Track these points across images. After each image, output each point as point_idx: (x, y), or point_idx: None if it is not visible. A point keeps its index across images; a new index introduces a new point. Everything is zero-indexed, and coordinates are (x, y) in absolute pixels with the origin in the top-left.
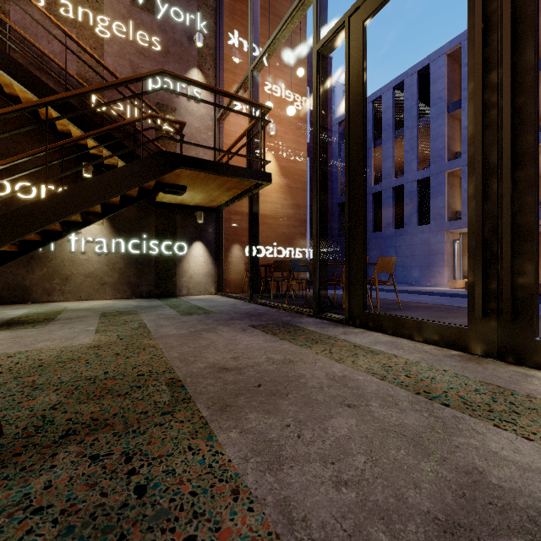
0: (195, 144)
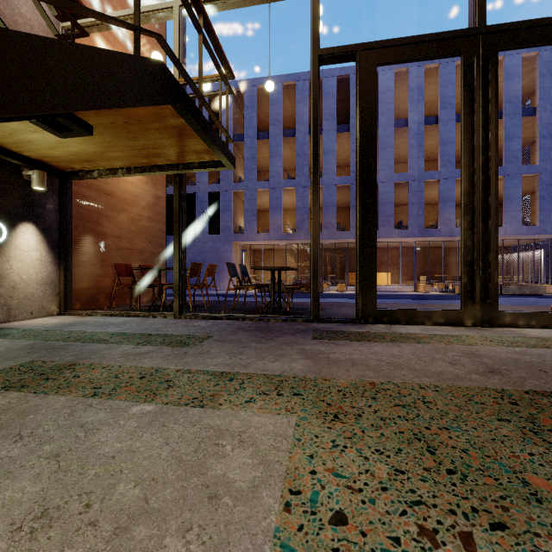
0: (189, 78)
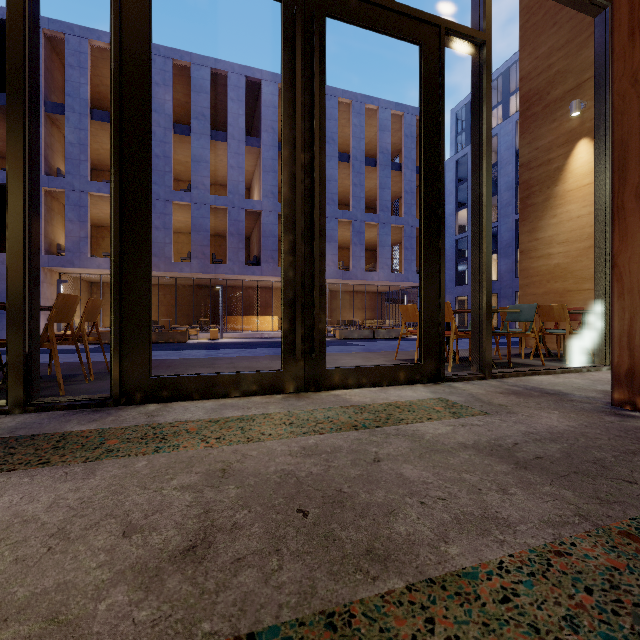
0: None
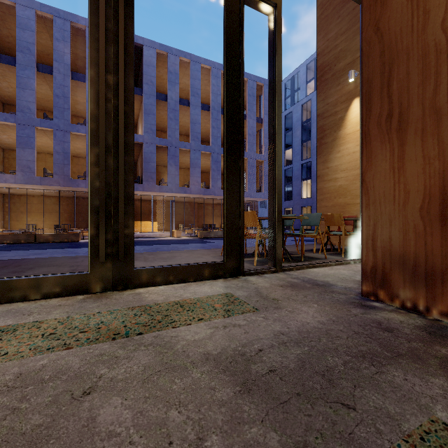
0: None
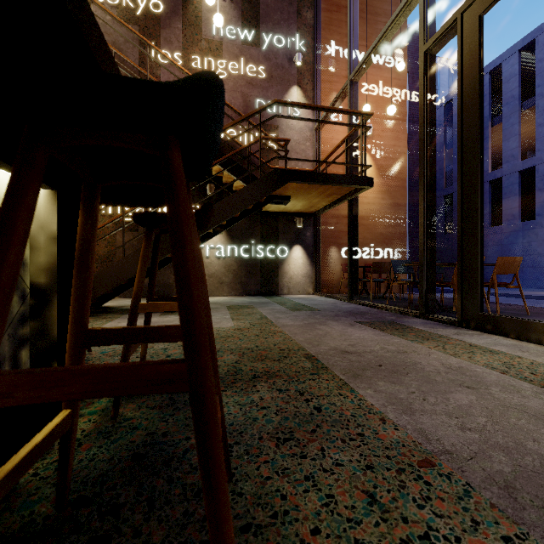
0: (302, 160)
